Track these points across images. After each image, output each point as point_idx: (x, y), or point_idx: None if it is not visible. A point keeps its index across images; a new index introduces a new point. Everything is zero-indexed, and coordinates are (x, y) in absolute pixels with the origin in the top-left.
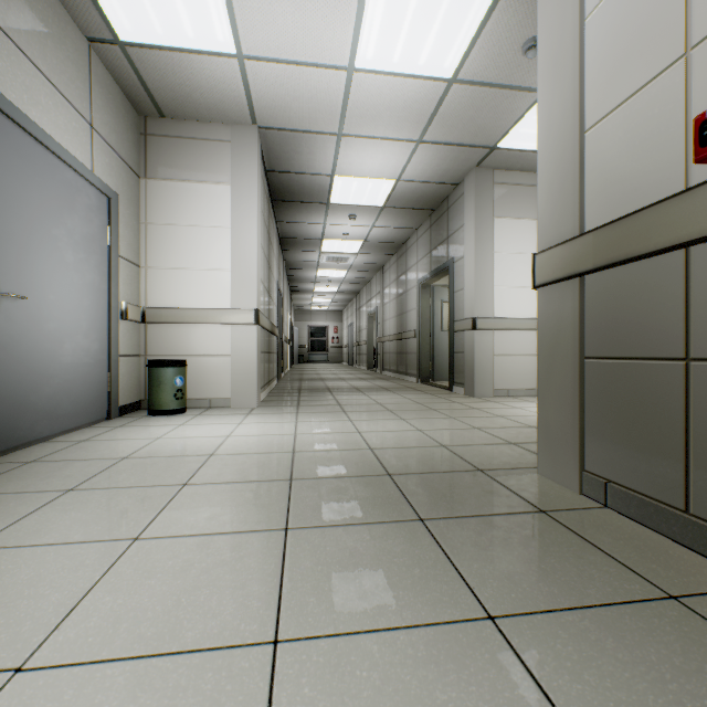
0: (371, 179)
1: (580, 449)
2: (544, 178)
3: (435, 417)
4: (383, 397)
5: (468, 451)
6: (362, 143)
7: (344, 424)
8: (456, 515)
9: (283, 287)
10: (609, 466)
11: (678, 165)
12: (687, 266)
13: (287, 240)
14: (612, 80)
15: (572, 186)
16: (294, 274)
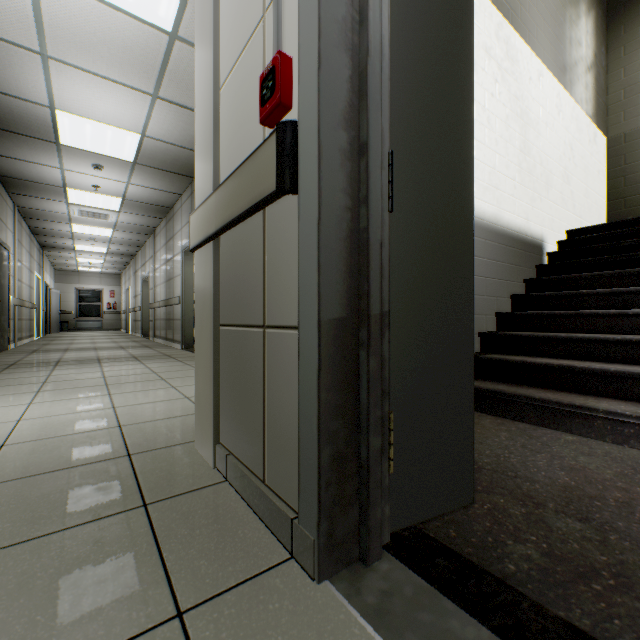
0: (109, 126)
1: (215, 420)
2: (198, 134)
3: (155, 388)
4: (121, 368)
5: (145, 429)
6: (82, 76)
7: (10, 411)
8: (2, 545)
9: (14, 239)
10: (231, 437)
11: (261, 128)
12: (265, 232)
13: (12, 180)
14: (232, 37)
15: (210, 144)
16: (39, 226)
